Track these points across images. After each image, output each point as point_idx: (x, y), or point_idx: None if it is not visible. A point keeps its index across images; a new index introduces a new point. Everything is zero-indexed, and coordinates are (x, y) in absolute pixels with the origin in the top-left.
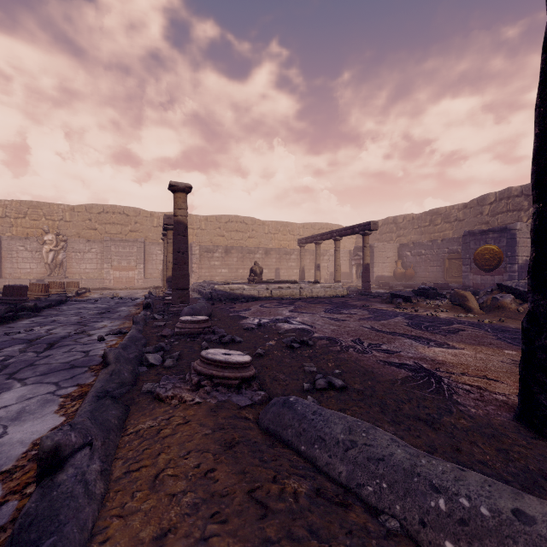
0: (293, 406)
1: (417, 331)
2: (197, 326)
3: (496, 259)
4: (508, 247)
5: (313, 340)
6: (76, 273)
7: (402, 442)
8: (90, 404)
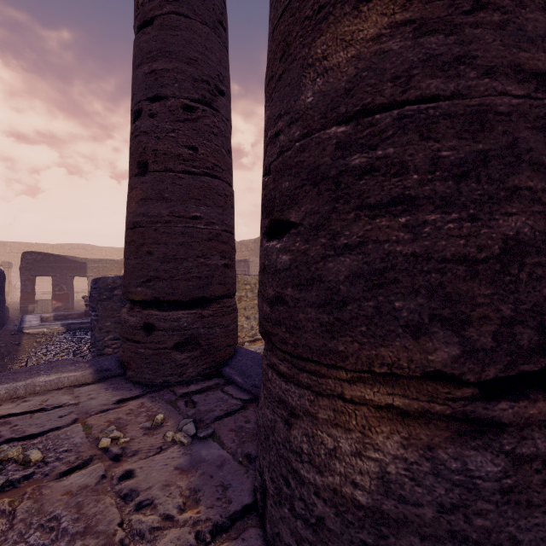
0: None
1: None
2: None
3: None
4: None
5: None
6: None
7: None
8: None
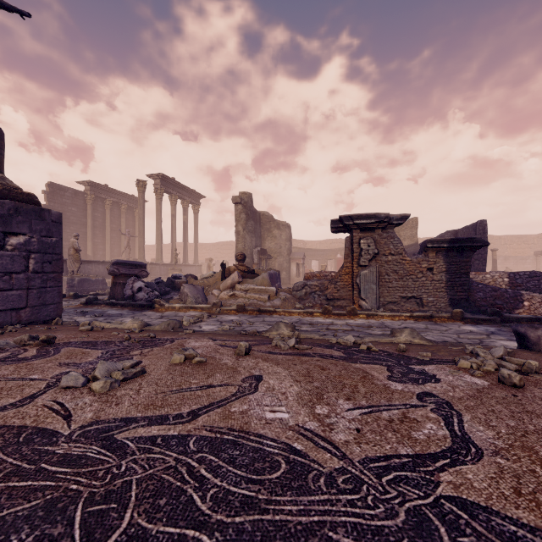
0: None
1: None
2: None
3: None
4: None
5: None
6: None
7: None
8: None
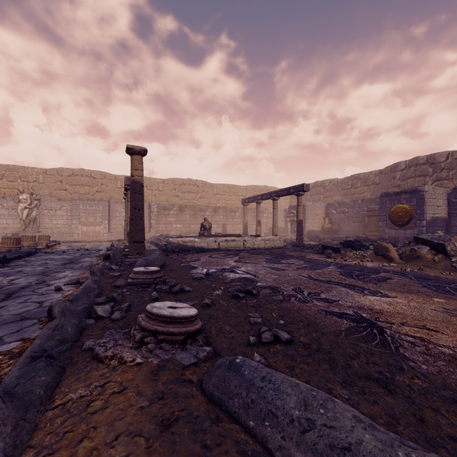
0: (240, 369)
1: (350, 279)
2: (148, 277)
3: (407, 216)
4: (418, 206)
5: (256, 289)
6: (48, 227)
7: (366, 419)
8: (20, 368)
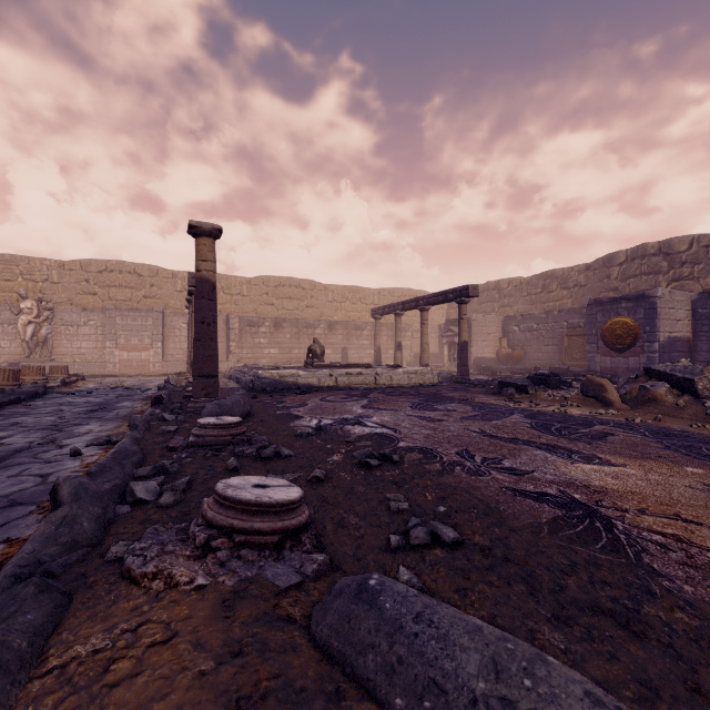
0: (376, 600)
1: (548, 436)
2: (223, 433)
3: (630, 335)
4: (647, 320)
5: (398, 453)
6: (67, 353)
7: (607, 699)
8: None
